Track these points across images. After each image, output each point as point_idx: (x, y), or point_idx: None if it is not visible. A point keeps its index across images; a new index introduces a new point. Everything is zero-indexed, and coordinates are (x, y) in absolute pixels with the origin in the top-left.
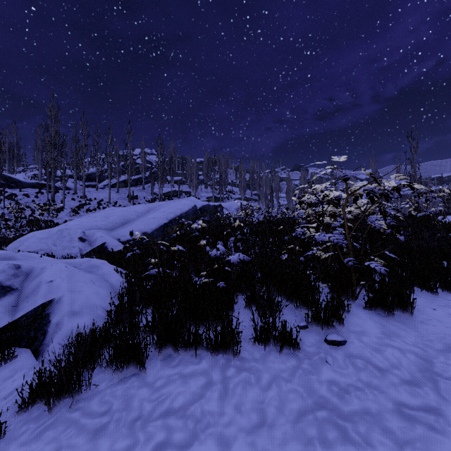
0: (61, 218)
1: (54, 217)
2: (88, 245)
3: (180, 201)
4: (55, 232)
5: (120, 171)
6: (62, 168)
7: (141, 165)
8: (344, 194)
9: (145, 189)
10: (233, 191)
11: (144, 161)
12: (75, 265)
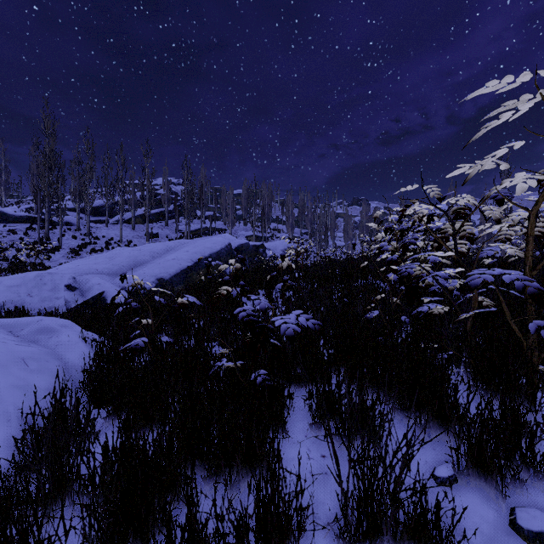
0: (56, 260)
1: (46, 259)
2: (79, 296)
3: (210, 238)
4: (32, 278)
5: (137, 203)
6: (58, 197)
7: (163, 196)
8: (523, 183)
9: (168, 225)
10: (279, 229)
11: (168, 190)
12: (12, 328)
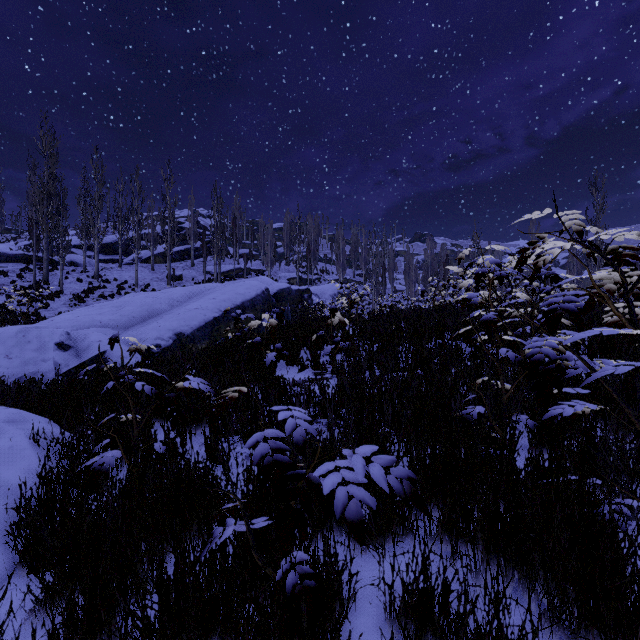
0: (55, 308)
1: (43, 307)
2: (73, 356)
3: (243, 282)
4: (12, 334)
5: (157, 238)
6: (59, 231)
7: (189, 230)
8: None
9: (195, 265)
10: (327, 270)
11: (194, 223)
12: None
